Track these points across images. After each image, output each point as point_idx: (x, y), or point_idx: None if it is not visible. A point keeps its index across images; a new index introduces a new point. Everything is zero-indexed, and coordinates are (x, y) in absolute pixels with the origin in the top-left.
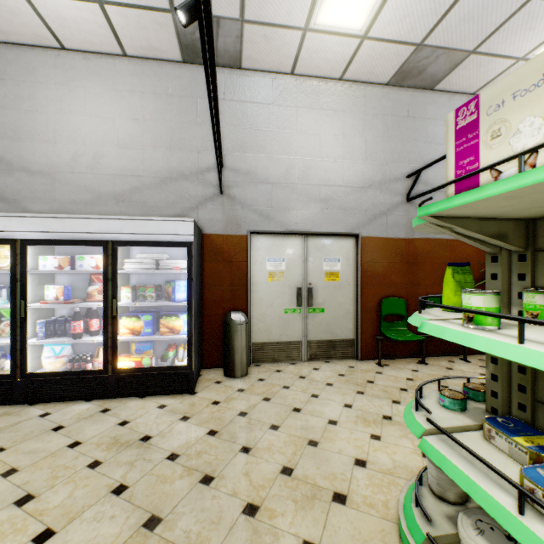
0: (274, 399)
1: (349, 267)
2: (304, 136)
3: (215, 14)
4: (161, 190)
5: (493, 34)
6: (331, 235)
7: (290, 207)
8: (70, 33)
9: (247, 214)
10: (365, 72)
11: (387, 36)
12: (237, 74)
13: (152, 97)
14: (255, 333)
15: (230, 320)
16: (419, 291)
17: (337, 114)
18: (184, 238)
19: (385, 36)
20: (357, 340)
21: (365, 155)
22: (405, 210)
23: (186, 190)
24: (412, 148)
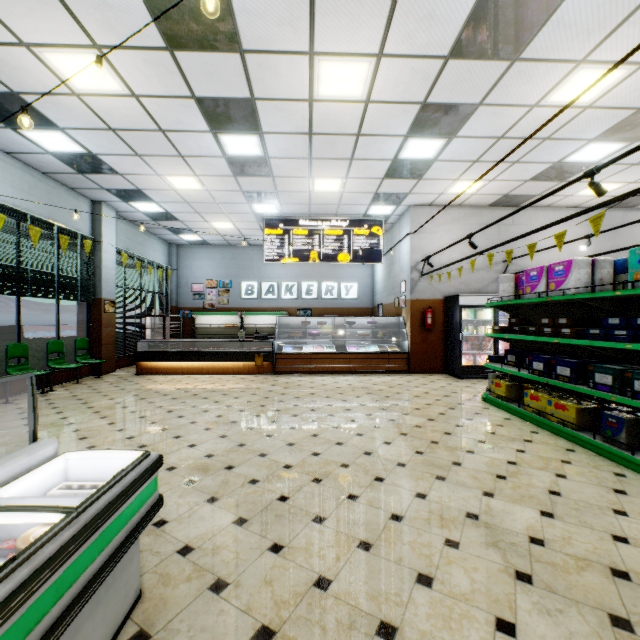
0: None
1: None
2: None
3: None
4: None
5: None
6: None
7: None
8: (561, 203)
9: None
10: None
11: None
12: (628, 211)
13: (585, 227)
14: None
15: None
16: None
17: None
18: None
19: None
20: None
21: None
22: None
23: None
24: None
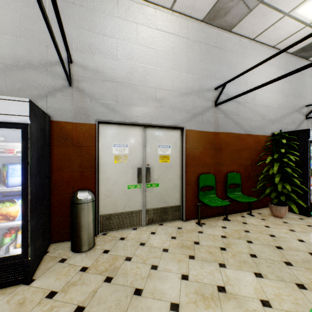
0: (116, 279)
1: (177, 152)
2: (144, 48)
3: None
4: (5, 76)
5: None
6: (163, 128)
7: (132, 103)
8: None
9: (95, 106)
10: (189, 6)
11: None
12: None
13: None
14: (102, 207)
15: (77, 200)
16: (222, 169)
17: (168, 35)
18: (18, 119)
19: None
20: (182, 206)
21: (188, 69)
22: (214, 112)
23: (34, 79)
24: (218, 69)
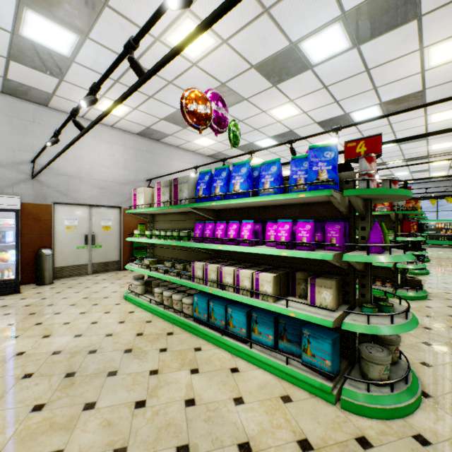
0: (75, 287)
1: (117, 223)
2: (90, 152)
3: (36, 87)
4: None
5: (176, 133)
6: (106, 207)
7: (81, 190)
8: None
9: (52, 192)
10: (124, 128)
11: (133, 121)
12: (44, 109)
13: None
14: (57, 261)
15: (42, 253)
16: None
17: (109, 144)
18: (14, 207)
19: (132, 121)
20: (121, 260)
21: (125, 167)
22: None
23: (4, 174)
24: (149, 167)
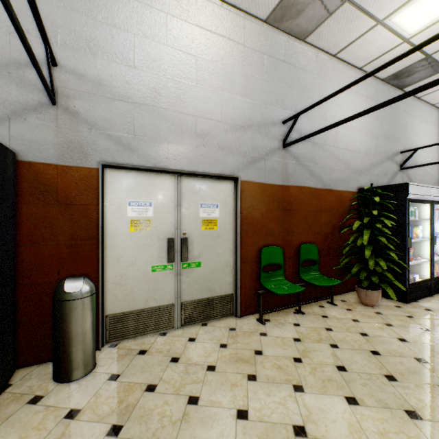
0: (129, 428)
1: (228, 214)
2: (177, 52)
3: None
4: None
5: None
6: (208, 177)
7: (159, 138)
8: None
9: (98, 139)
10: None
11: None
12: None
13: None
14: (110, 302)
15: (62, 294)
16: (293, 239)
17: (215, 37)
18: None
19: None
20: (236, 295)
21: (245, 91)
22: (282, 156)
23: None
24: (287, 94)
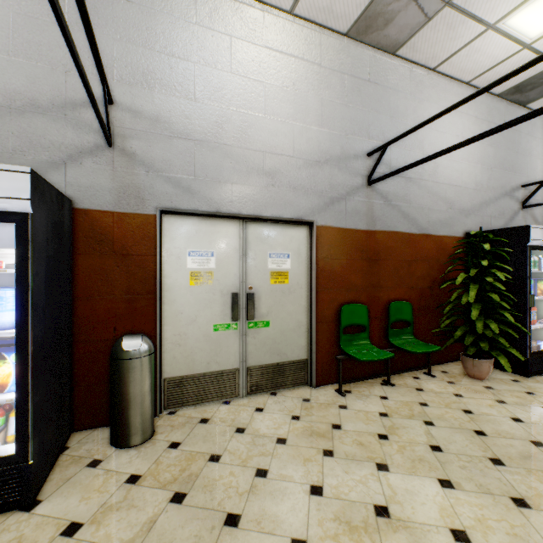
0: (193, 496)
1: (301, 265)
2: (243, 80)
3: None
4: None
5: None
6: (278, 222)
7: (222, 178)
8: None
9: (155, 183)
10: (322, 7)
11: None
12: None
13: None
14: (169, 364)
15: (121, 352)
16: (381, 295)
17: (286, 59)
18: (9, 204)
19: None
20: (311, 360)
21: (321, 120)
22: (366, 195)
23: (42, 133)
24: (374, 120)
